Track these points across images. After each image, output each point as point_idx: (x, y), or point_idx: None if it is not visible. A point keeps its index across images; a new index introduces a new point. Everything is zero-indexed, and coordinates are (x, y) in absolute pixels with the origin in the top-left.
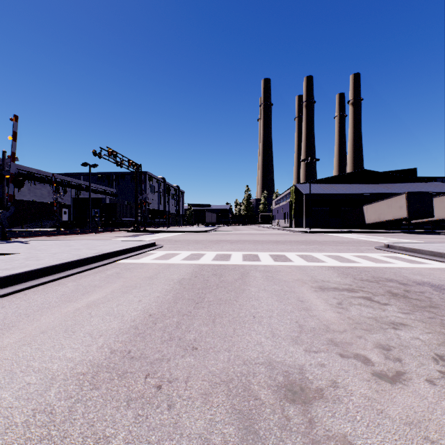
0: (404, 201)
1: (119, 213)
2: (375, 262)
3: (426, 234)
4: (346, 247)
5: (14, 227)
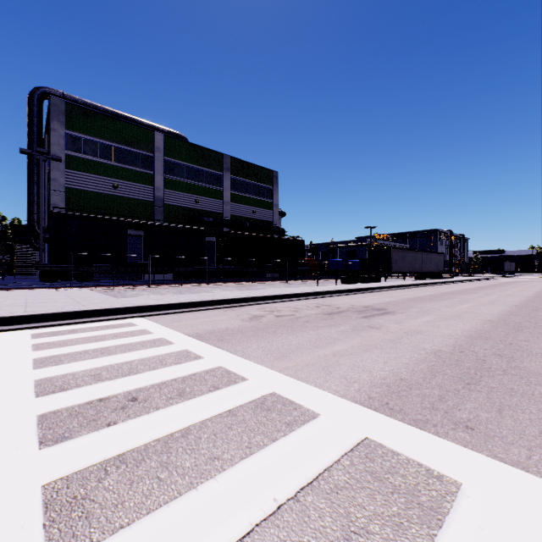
0: None
1: None
2: None
3: None
4: None
5: None
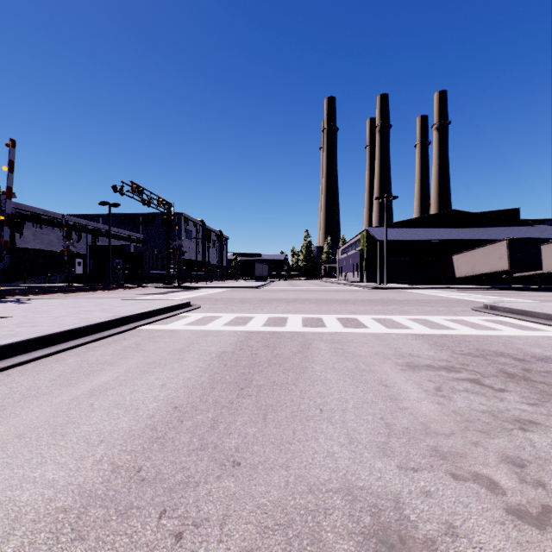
0: (504, 250)
1: (147, 265)
2: (475, 328)
3: (533, 291)
4: (435, 308)
5: (16, 282)
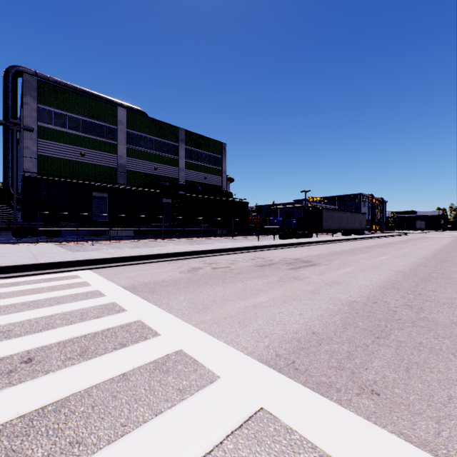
0: None
1: None
2: None
3: None
4: None
5: None
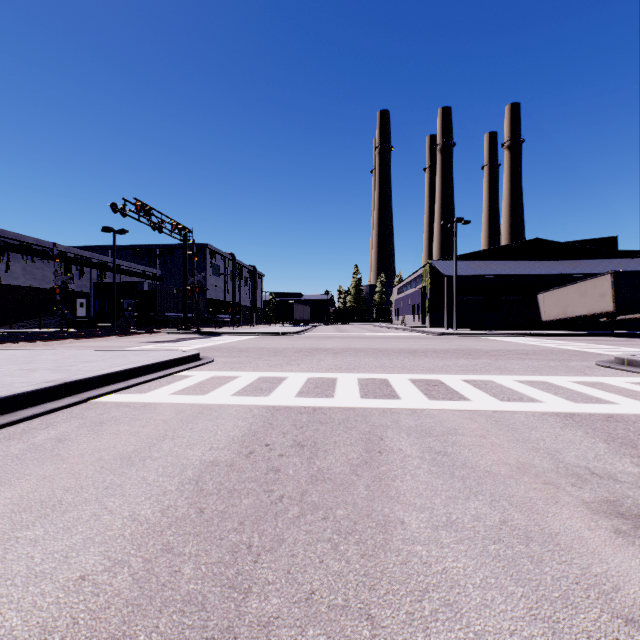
0: (608, 286)
1: (161, 306)
2: None
3: None
4: (544, 363)
5: (0, 327)
